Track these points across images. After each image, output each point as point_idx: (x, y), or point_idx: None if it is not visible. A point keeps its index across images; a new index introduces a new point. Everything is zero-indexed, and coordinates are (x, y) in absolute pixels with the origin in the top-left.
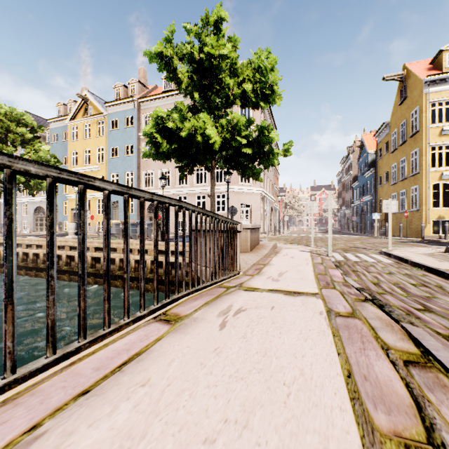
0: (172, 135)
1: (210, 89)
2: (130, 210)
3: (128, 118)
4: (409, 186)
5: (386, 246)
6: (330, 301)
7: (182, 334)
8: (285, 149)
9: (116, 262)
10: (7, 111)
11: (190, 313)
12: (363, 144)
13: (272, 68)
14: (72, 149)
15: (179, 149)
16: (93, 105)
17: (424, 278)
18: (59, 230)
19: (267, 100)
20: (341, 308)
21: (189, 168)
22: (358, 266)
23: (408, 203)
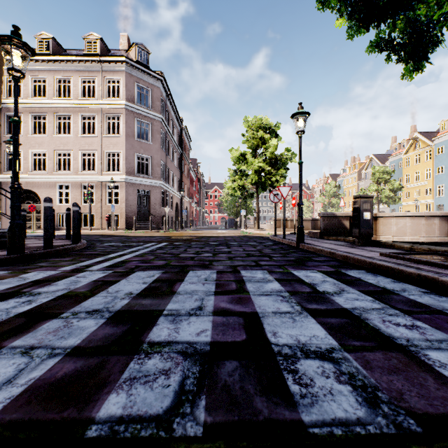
0: None
1: None
2: None
3: None
4: None
5: None
6: None
7: None
8: None
9: None
10: (378, 169)
11: None
12: None
13: None
14: (405, 173)
15: None
16: (421, 140)
17: None
18: None
19: None
20: None
21: None
22: None
23: None
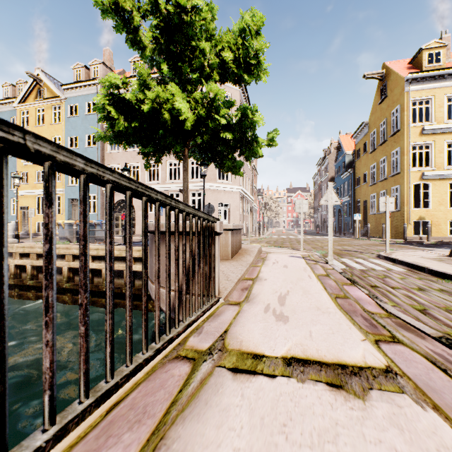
0: (131, 111)
1: (182, 57)
2: (93, 209)
3: (90, 105)
4: (389, 186)
5: (377, 249)
6: None
7: None
8: (269, 138)
9: (63, 271)
10: None
11: None
12: (340, 145)
13: (258, 30)
14: None
15: (141, 128)
16: (48, 87)
17: None
18: None
19: (251, 74)
20: None
21: (156, 156)
22: (371, 277)
23: None
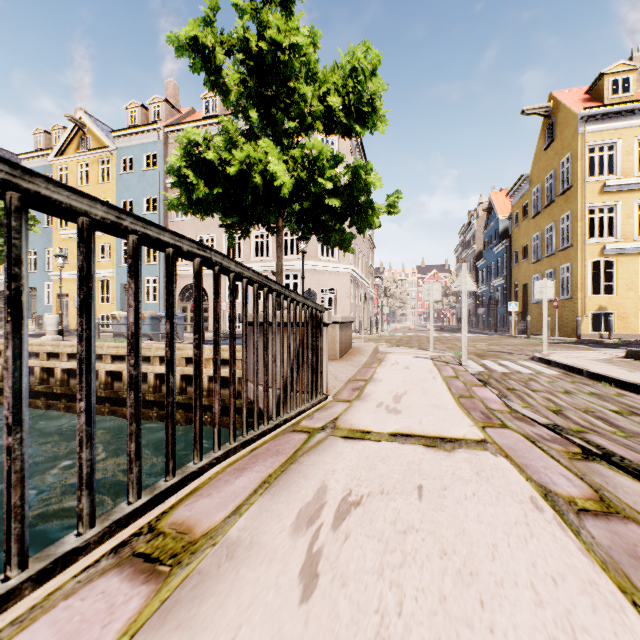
0: (213, 173)
1: (276, 103)
2: (152, 296)
3: (149, 156)
4: (558, 264)
5: (535, 349)
6: (525, 461)
7: (181, 639)
8: (389, 204)
9: (123, 377)
10: None
11: (221, 524)
12: (491, 206)
13: (373, 70)
14: None
15: (226, 195)
16: (93, 134)
17: (624, 399)
18: (37, 328)
19: (365, 124)
20: (564, 483)
21: (242, 229)
22: (512, 380)
23: (557, 289)
